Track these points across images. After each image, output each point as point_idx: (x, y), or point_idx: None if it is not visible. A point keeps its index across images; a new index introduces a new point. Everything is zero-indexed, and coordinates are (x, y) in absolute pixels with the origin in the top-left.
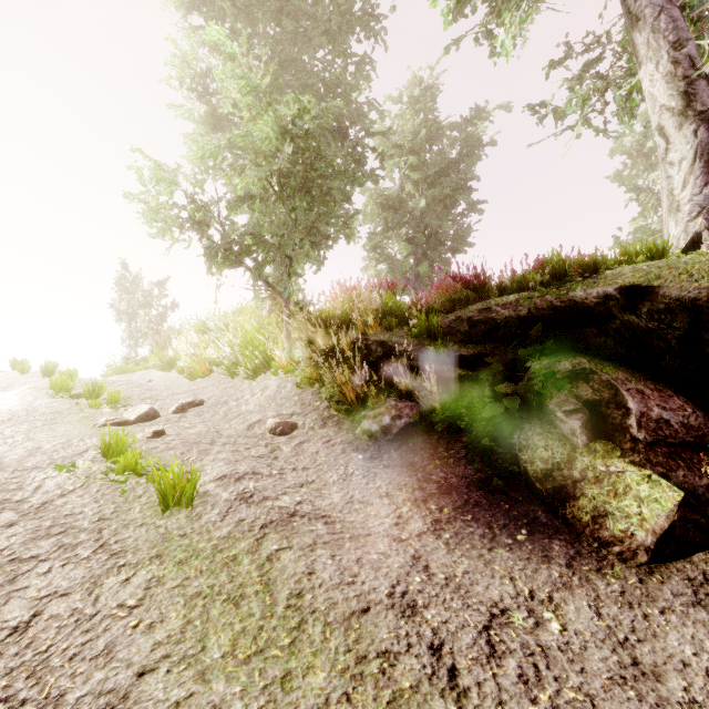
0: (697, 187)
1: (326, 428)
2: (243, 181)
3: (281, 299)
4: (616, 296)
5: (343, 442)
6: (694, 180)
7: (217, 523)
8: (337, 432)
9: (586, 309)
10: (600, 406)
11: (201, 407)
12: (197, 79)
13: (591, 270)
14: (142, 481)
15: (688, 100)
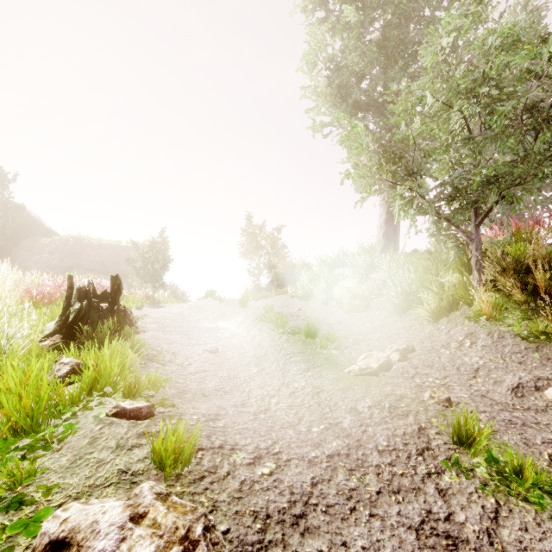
0: None
1: None
2: (440, 126)
3: (470, 242)
4: None
5: None
6: None
7: None
8: None
9: None
10: None
11: (414, 353)
12: (336, 57)
13: None
14: None
15: None
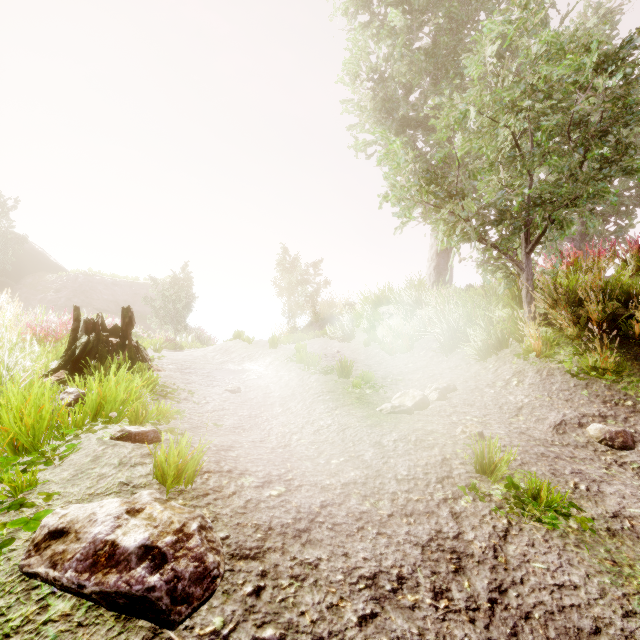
0: None
1: None
2: (486, 143)
3: (520, 271)
4: None
5: None
6: None
7: None
8: None
9: None
10: None
11: (456, 393)
12: (379, 66)
13: None
14: (571, 525)
15: None
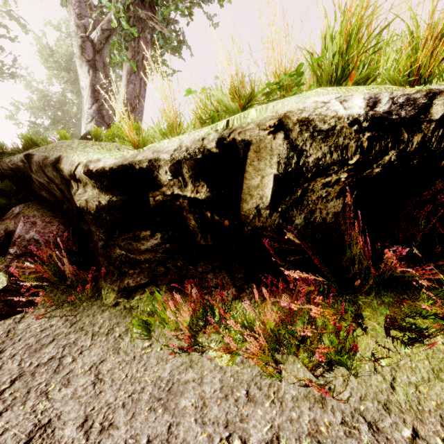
0: (89, 104)
1: None
2: None
3: None
4: (25, 160)
5: None
6: (89, 100)
7: None
8: None
9: (24, 170)
10: (13, 234)
11: None
12: None
13: (33, 145)
14: None
15: (82, 51)
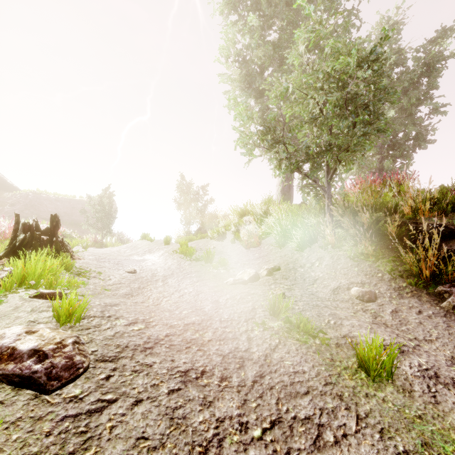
0: None
1: (404, 298)
2: (301, 109)
3: (324, 193)
4: None
5: (437, 315)
6: None
7: (436, 405)
8: (420, 304)
9: None
10: None
11: (279, 271)
12: (242, 52)
13: None
14: (316, 342)
15: None
